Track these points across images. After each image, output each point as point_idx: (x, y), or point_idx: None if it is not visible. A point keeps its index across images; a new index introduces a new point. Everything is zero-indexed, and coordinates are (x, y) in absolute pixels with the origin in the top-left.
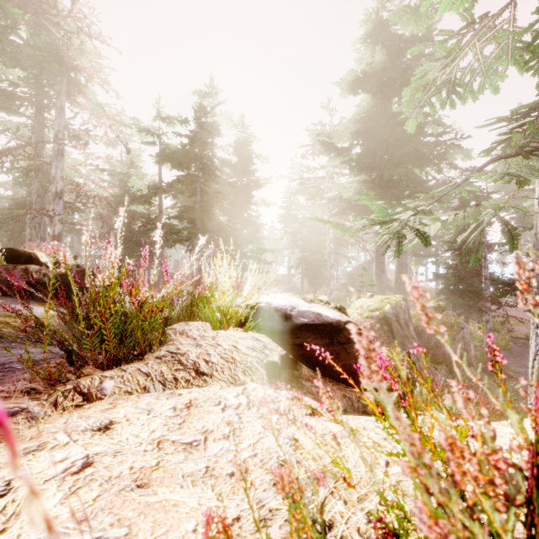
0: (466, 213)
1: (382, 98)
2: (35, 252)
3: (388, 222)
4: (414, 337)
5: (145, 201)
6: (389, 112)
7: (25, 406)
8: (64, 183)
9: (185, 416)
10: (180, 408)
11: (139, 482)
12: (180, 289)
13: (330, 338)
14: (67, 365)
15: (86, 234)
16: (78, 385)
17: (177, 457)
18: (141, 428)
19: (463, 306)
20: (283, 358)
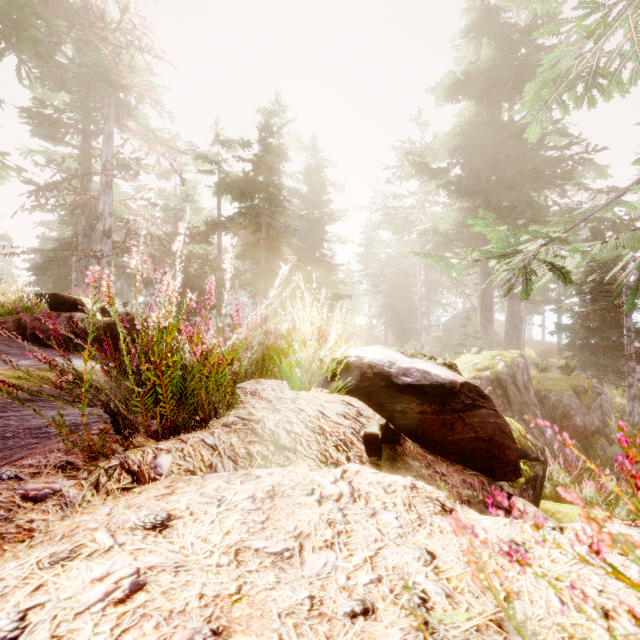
0: (617, 241)
1: (489, 104)
2: (81, 298)
3: (509, 255)
4: (536, 404)
5: (202, 240)
6: (498, 121)
7: (58, 488)
8: (112, 220)
9: (269, 510)
10: (261, 498)
11: (214, 625)
12: (255, 335)
13: (441, 404)
14: (113, 432)
15: (136, 257)
16: (126, 460)
17: (265, 578)
18: (210, 527)
19: (596, 365)
20: (383, 429)
